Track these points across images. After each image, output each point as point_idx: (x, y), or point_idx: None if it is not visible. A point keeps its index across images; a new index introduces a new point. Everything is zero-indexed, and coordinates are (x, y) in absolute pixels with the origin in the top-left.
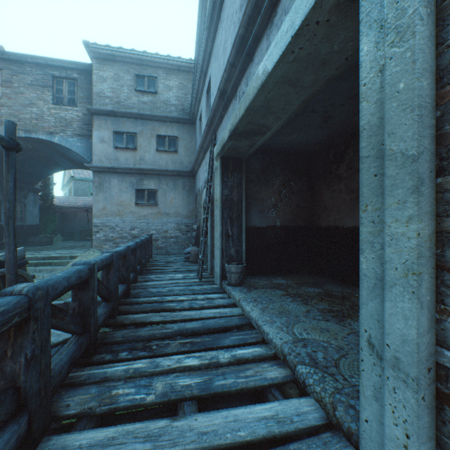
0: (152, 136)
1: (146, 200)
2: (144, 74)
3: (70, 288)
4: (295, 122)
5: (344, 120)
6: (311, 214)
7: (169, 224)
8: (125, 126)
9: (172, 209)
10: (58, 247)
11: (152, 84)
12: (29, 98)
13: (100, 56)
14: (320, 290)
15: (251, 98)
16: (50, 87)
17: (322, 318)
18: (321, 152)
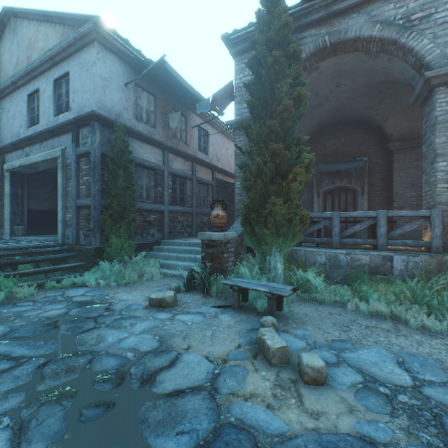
0: None
1: None
2: None
3: None
4: None
5: None
6: None
7: None
8: None
9: None
10: None
11: None
12: None
13: None
14: None
15: (34, 162)
16: None
17: None
18: None
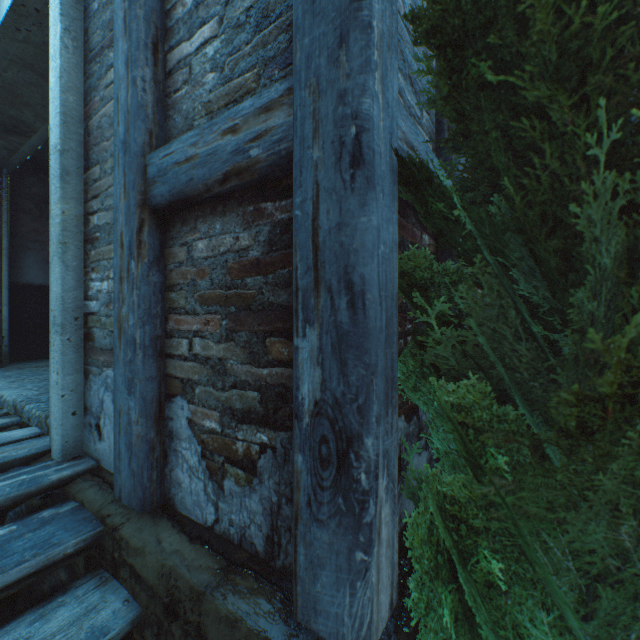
0: None
1: None
2: None
3: None
4: None
5: None
6: None
7: None
8: None
9: None
10: None
11: None
12: None
13: None
14: None
15: None
16: None
17: None
18: None
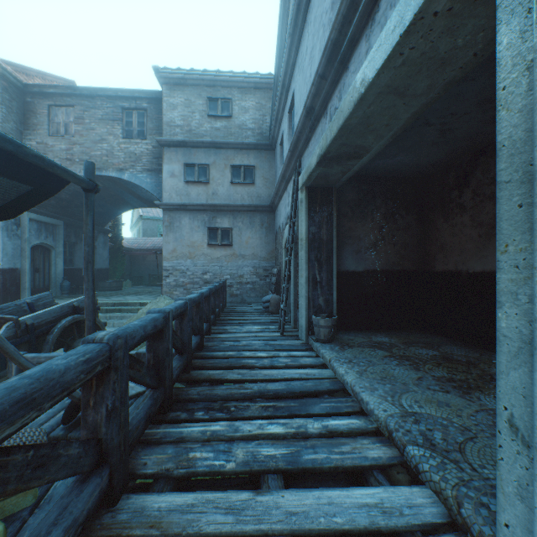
0: (226, 166)
1: (219, 240)
2: (217, 97)
3: (146, 338)
4: (402, 140)
5: (470, 132)
6: (422, 254)
7: (245, 268)
8: (196, 157)
9: (248, 251)
10: (128, 293)
11: (225, 107)
12: (100, 134)
13: (170, 81)
14: (435, 353)
15: (346, 114)
16: (120, 120)
17: (439, 388)
18: (437, 175)
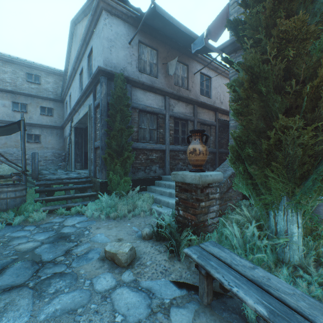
0: (38, 106)
1: (34, 140)
2: (33, 73)
3: None
4: None
5: None
6: None
7: (48, 153)
8: (20, 99)
9: (50, 145)
10: None
11: (37, 79)
12: None
13: (3, 59)
14: None
15: (80, 118)
16: None
17: None
18: None
